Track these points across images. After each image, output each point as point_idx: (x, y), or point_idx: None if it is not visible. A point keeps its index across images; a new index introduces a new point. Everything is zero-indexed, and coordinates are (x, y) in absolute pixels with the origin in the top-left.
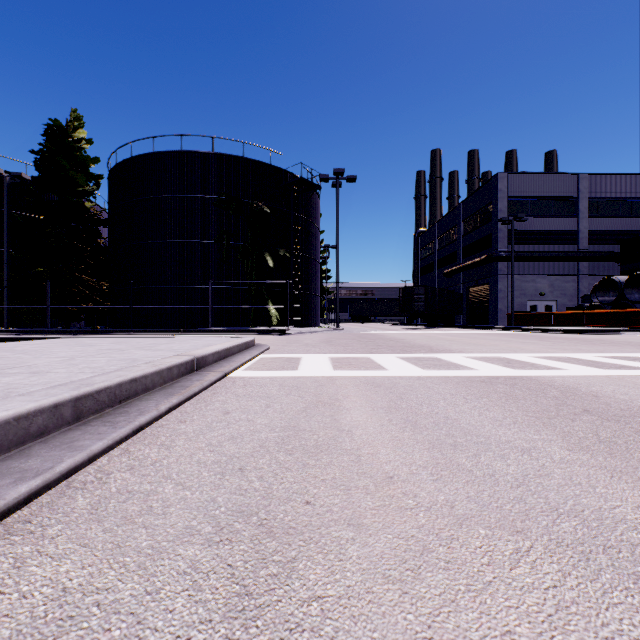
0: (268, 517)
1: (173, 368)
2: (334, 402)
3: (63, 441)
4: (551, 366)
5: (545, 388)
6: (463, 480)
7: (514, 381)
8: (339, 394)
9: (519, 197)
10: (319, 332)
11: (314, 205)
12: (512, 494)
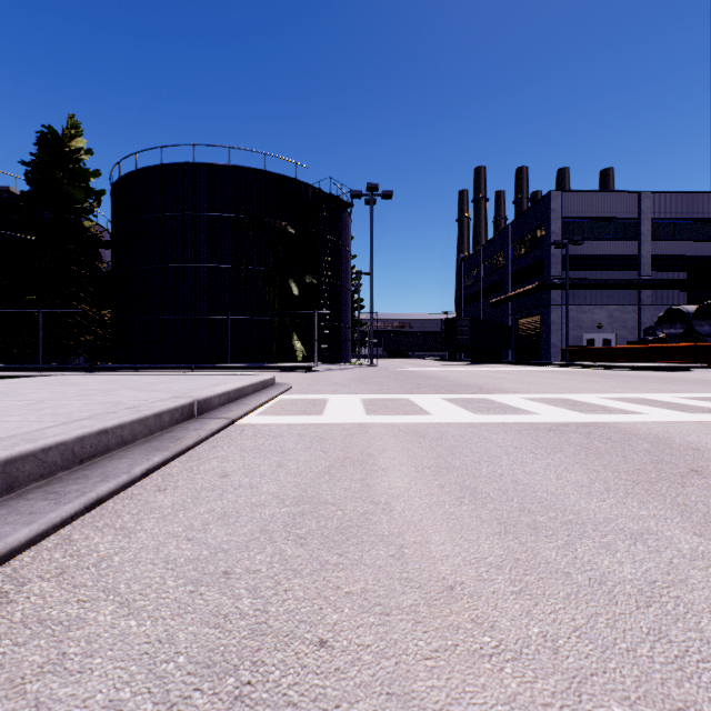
0: (253, 678)
1: (163, 414)
2: (366, 459)
3: None
4: (626, 409)
5: (630, 438)
6: (561, 593)
7: (588, 429)
8: (373, 447)
9: (574, 218)
10: (350, 369)
11: (345, 226)
12: (643, 622)
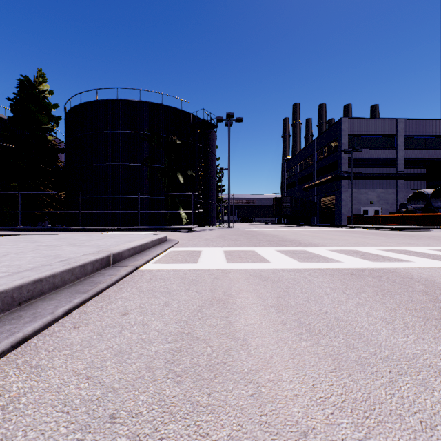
0: None
1: (87, 265)
2: (228, 299)
3: None
4: (399, 258)
5: (408, 281)
6: (401, 440)
7: (378, 273)
8: (232, 289)
9: (356, 135)
10: (216, 229)
11: (212, 139)
12: None
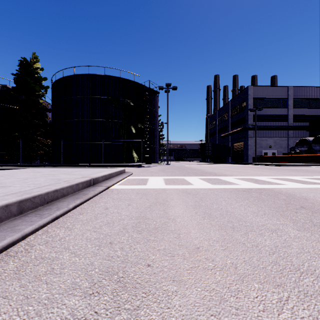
0: (124, 275)
1: (79, 184)
2: (165, 202)
3: (9, 226)
4: (278, 183)
5: (277, 194)
6: (240, 249)
7: (260, 191)
8: (168, 198)
9: (258, 98)
10: (158, 166)
11: (156, 102)
12: (270, 259)
